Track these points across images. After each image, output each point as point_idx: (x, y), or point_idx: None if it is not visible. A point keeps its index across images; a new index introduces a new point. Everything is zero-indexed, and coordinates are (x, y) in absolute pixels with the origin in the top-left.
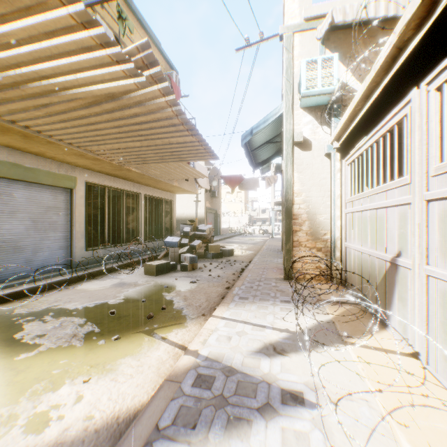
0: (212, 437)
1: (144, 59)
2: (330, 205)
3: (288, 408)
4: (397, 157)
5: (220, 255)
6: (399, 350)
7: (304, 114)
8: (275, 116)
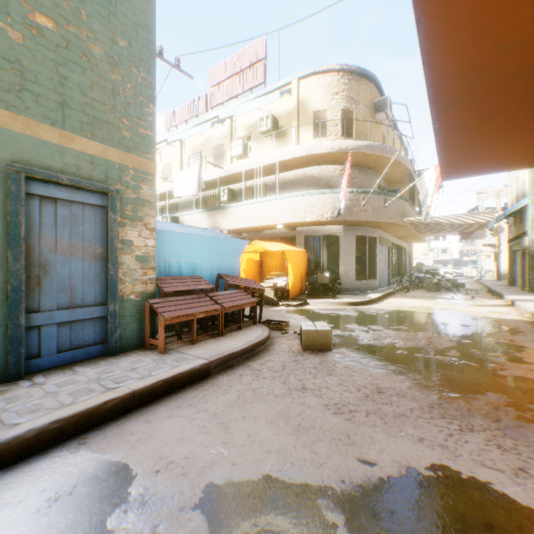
0: None
1: None
2: None
3: None
4: None
5: (456, 286)
6: None
7: None
8: (520, 206)
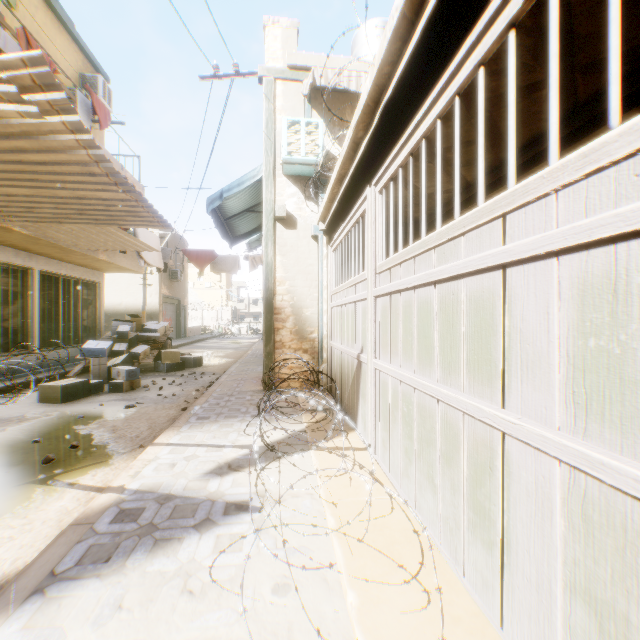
0: (131, 563)
1: (37, 78)
2: (317, 298)
3: (229, 518)
4: (382, 247)
5: (180, 366)
6: (358, 446)
7: (289, 184)
8: (253, 180)
